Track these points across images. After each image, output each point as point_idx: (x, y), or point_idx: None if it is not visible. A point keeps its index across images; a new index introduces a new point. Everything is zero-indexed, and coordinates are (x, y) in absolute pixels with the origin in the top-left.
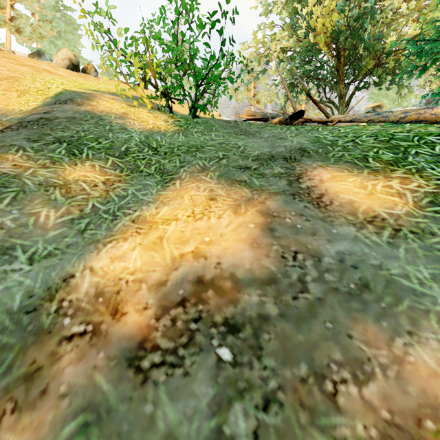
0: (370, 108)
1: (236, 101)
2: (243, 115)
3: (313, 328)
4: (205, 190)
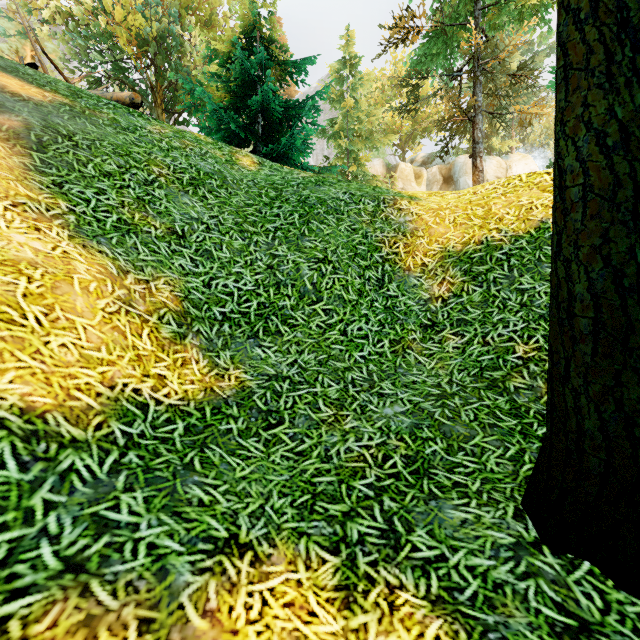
0: None
1: None
2: None
3: None
4: None
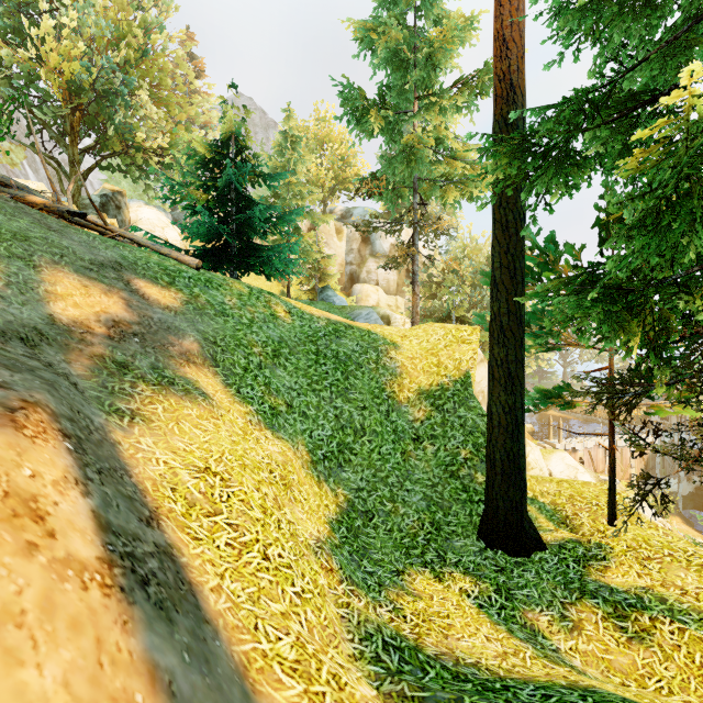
0: (109, 190)
1: None
2: None
3: (159, 336)
4: (76, 280)
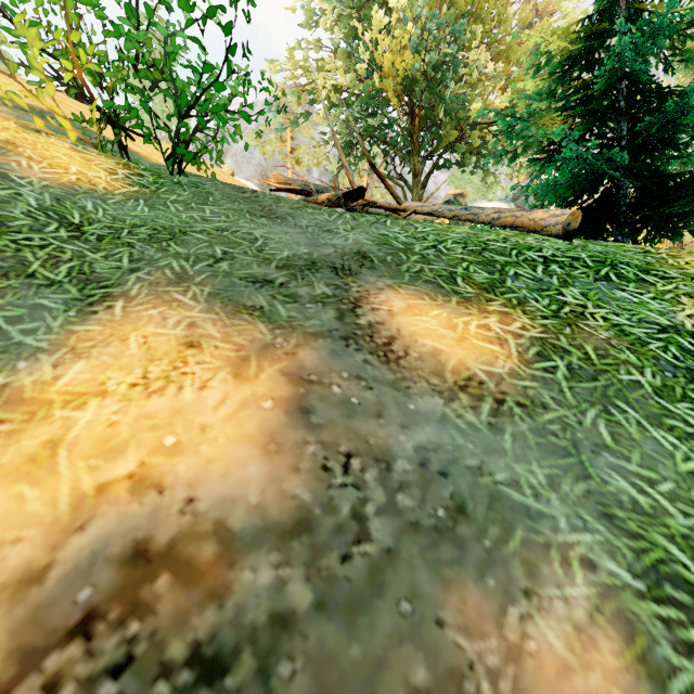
0: (451, 195)
1: (263, 155)
2: (271, 180)
3: (379, 623)
4: (179, 325)
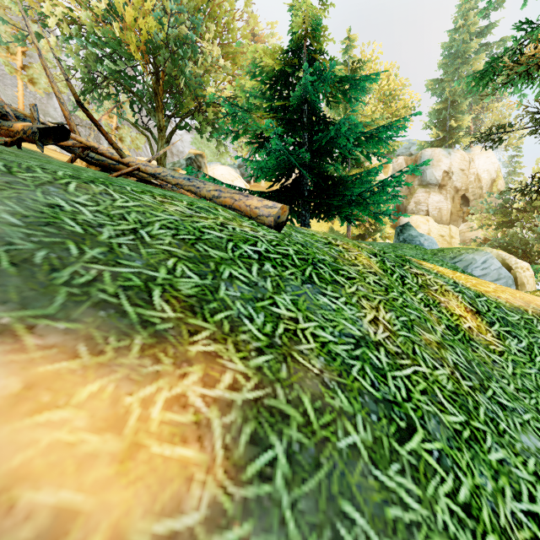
0: (193, 154)
1: None
2: None
3: None
4: None
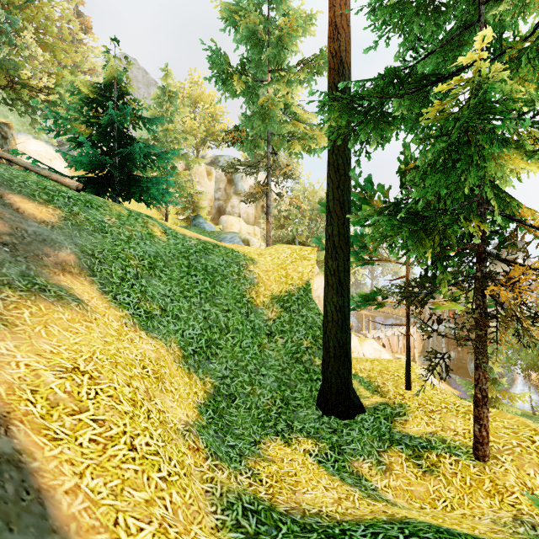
0: None
1: None
2: None
3: (32, 247)
4: None
